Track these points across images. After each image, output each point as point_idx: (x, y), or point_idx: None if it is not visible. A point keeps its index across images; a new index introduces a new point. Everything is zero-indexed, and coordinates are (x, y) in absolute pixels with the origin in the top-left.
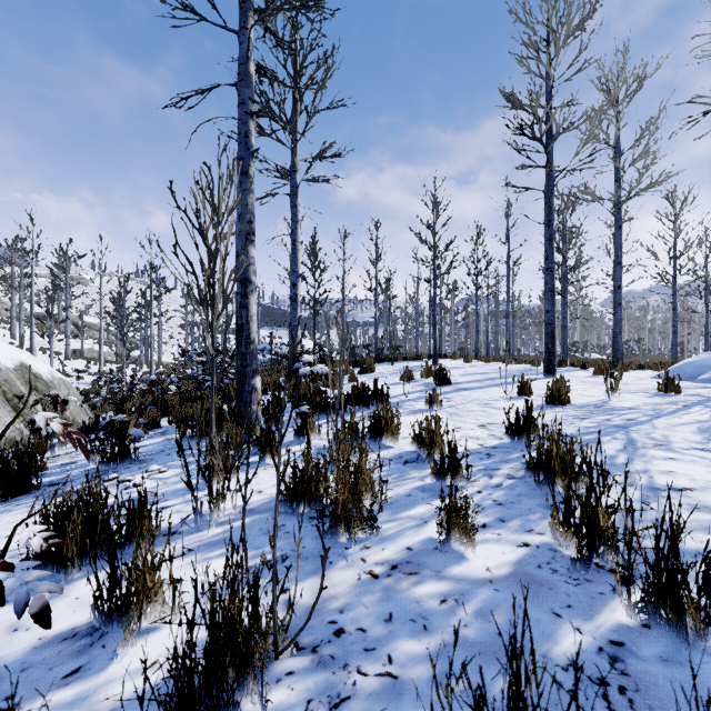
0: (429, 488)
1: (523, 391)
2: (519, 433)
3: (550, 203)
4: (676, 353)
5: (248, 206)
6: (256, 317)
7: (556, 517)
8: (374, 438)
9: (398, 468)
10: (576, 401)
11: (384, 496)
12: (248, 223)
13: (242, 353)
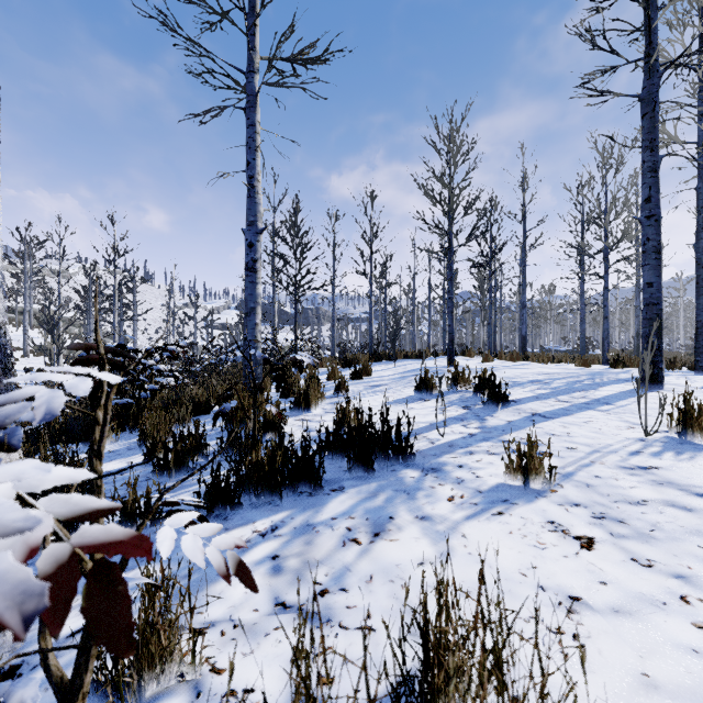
0: None
1: (687, 429)
2: None
3: (654, 112)
4: None
5: None
6: None
7: None
8: None
9: None
10: None
11: None
12: None
13: None
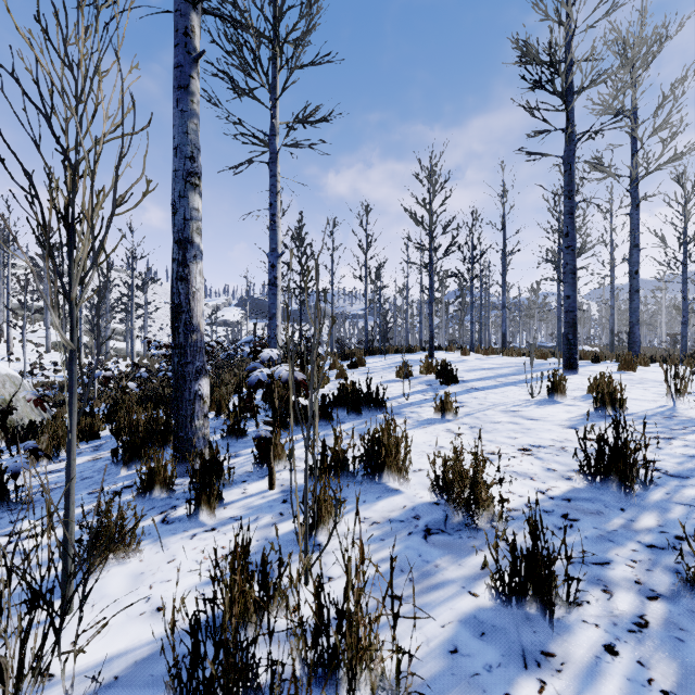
0: (491, 623)
1: (555, 393)
2: (603, 474)
3: (571, 171)
4: (686, 345)
5: (188, 134)
6: (201, 294)
7: None
8: (371, 474)
9: (416, 548)
10: (630, 408)
11: (407, 683)
12: (188, 159)
13: (180, 346)
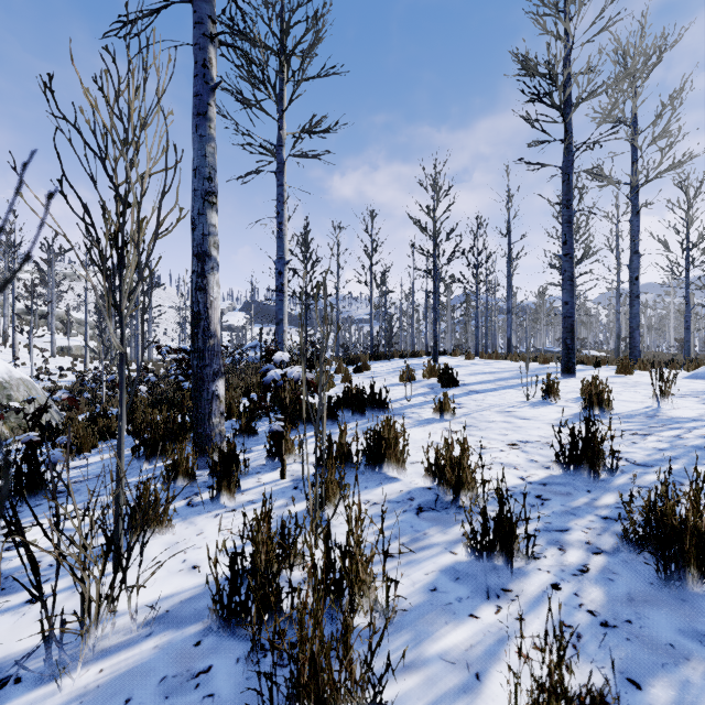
0: (465, 571)
1: (549, 395)
2: (576, 462)
3: (569, 181)
4: (688, 350)
5: (206, 157)
6: (218, 302)
7: None
8: (373, 465)
9: (409, 521)
10: (617, 409)
11: (395, 604)
12: (206, 180)
13: (199, 350)
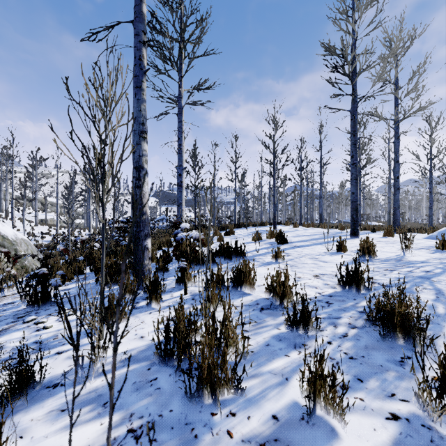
0: (284, 337)
1: (340, 248)
2: (349, 284)
3: (355, 119)
4: (431, 222)
5: (141, 111)
6: (147, 194)
7: (426, 389)
8: (236, 286)
9: (256, 314)
10: (380, 256)
11: (247, 349)
12: (141, 124)
13: (137, 222)
